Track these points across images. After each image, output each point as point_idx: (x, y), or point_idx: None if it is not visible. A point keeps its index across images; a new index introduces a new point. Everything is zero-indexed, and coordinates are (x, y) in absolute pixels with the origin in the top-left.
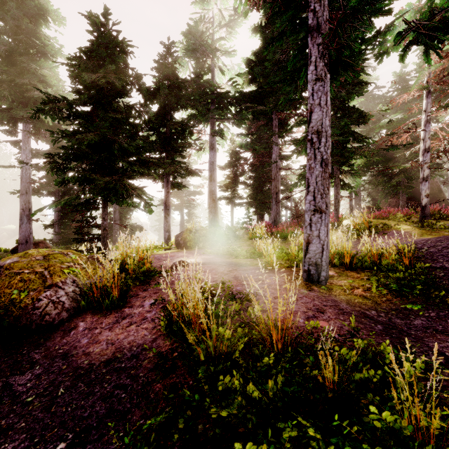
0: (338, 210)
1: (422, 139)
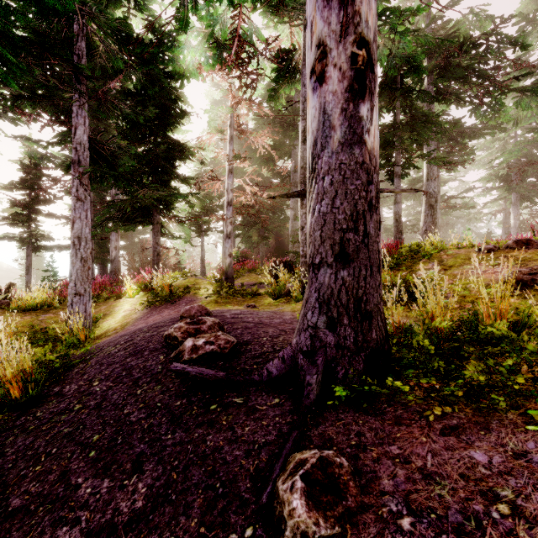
0: (158, 265)
1: (226, 190)
